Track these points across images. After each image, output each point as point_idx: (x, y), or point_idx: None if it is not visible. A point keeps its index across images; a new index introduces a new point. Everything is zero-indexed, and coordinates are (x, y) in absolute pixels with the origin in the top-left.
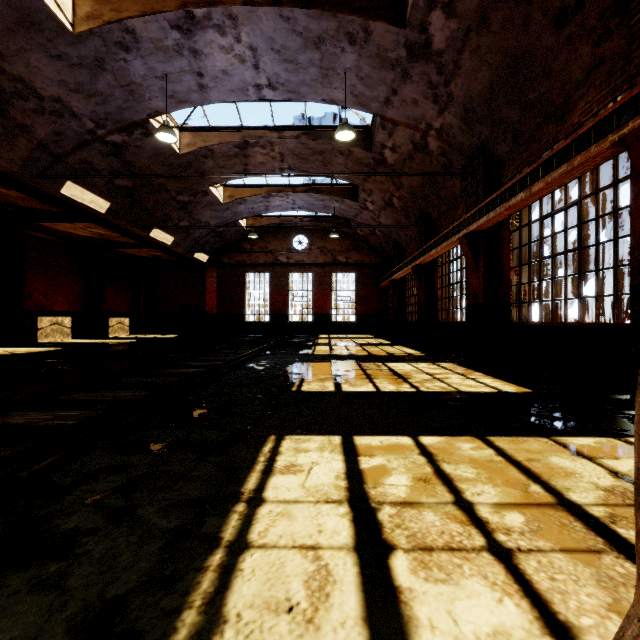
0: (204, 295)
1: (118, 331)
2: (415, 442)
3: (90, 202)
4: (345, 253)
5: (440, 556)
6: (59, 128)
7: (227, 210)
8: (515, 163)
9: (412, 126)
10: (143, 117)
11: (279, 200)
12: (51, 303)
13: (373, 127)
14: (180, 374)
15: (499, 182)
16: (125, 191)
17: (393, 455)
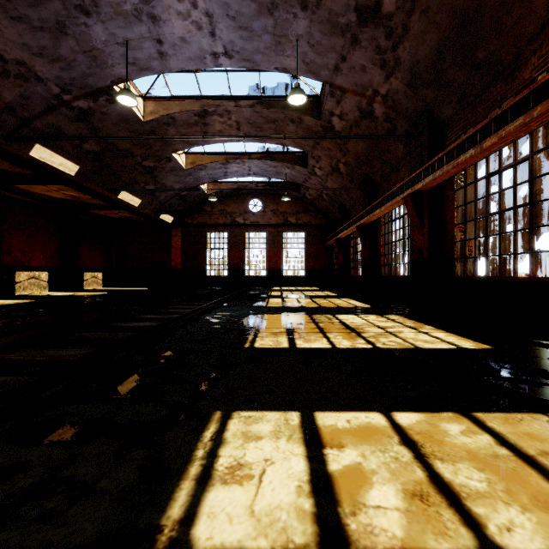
0: (170, 252)
1: (92, 284)
2: (390, 422)
3: (59, 165)
4: (295, 215)
5: None
6: (25, 92)
7: (189, 175)
8: (460, 124)
9: (359, 93)
10: (107, 84)
11: (236, 167)
12: (28, 259)
13: (322, 96)
14: (135, 328)
15: (443, 144)
16: (93, 155)
17: (367, 445)
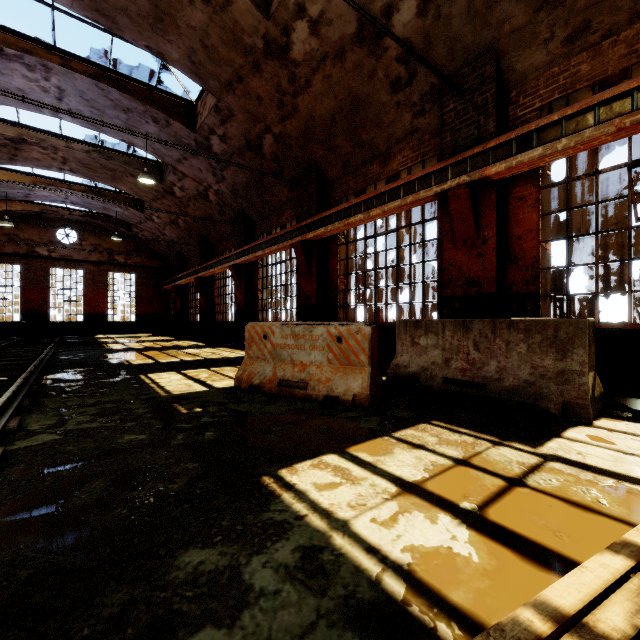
0: None
1: None
2: (208, 369)
3: None
4: (124, 254)
5: (219, 380)
6: None
7: None
8: (261, 228)
9: (198, 181)
10: None
11: (47, 192)
12: None
13: (165, 166)
14: (3, 366)
15: (253, 235)
16: None
17: (200, 372)
